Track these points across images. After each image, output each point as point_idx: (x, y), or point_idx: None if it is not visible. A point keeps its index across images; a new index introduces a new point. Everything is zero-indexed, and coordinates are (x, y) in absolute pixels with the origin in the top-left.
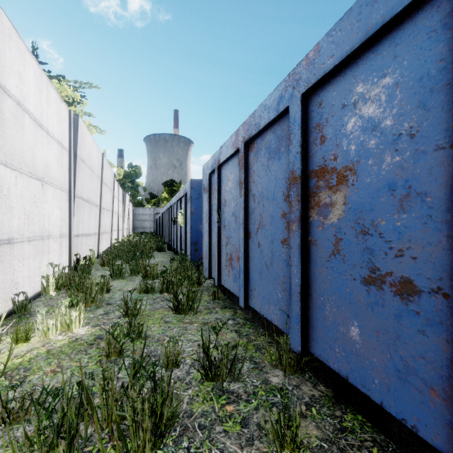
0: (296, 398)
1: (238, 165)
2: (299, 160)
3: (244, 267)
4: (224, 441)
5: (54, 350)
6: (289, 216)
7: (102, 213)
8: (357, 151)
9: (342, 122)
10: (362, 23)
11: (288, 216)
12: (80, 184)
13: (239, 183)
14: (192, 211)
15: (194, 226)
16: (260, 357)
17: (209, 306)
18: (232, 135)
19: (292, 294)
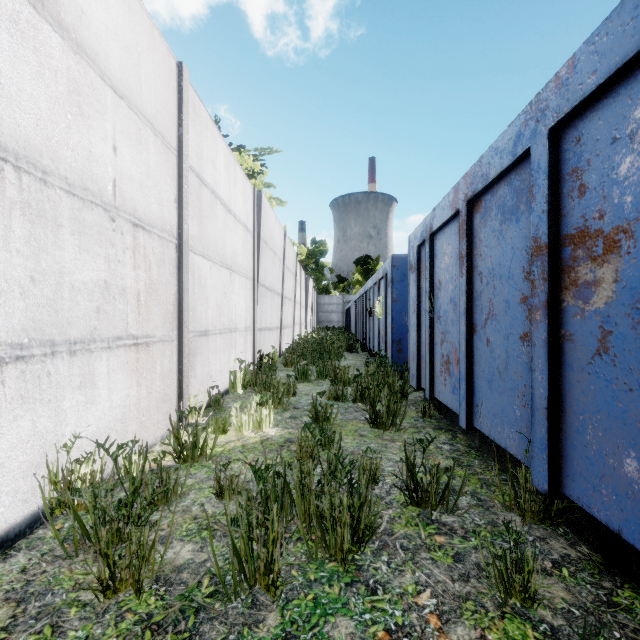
0: (538, 552)
1: (458, 232)
2: (545, 222)
3: (466, 373)
4: (431, 568)
5: (249, 446)
6: (531, 302)
7: (284, 303)
8: (635, 203)
9: (612, 163)
10: (639, 20)
11: (530, 302)
12: (263, 270)
13: (459, 258)
14: (395, 298)
15: (396, 318)
16: (487, 495)
17: (417, 425)
18: (449, 192)
19: (535, 410)
